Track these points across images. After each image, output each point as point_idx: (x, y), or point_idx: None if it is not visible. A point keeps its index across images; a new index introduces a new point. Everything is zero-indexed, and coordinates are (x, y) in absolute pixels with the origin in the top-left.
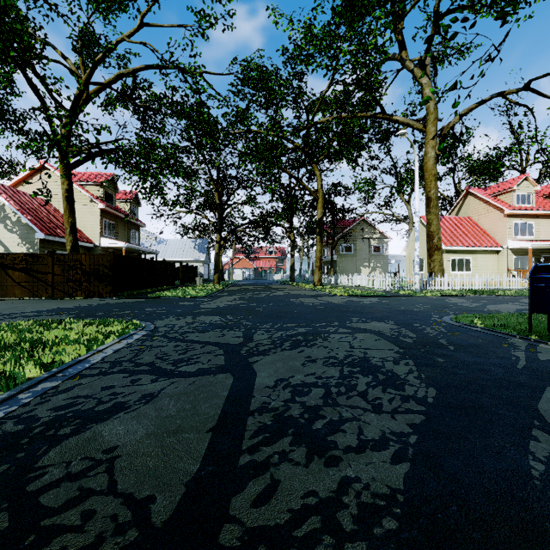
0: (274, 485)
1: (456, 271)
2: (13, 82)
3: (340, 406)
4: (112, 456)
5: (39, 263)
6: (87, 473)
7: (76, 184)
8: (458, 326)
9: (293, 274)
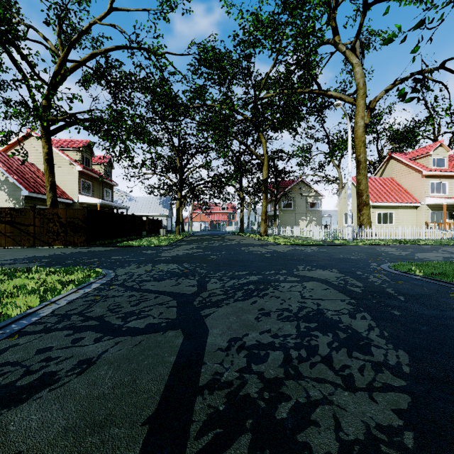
0: None
1: (381, 223)
2: None
3: (305, 378)
4: None
5: (22, 216)
6: None
7: (57, 149)
8: (398, 275)
9: (242, 226)
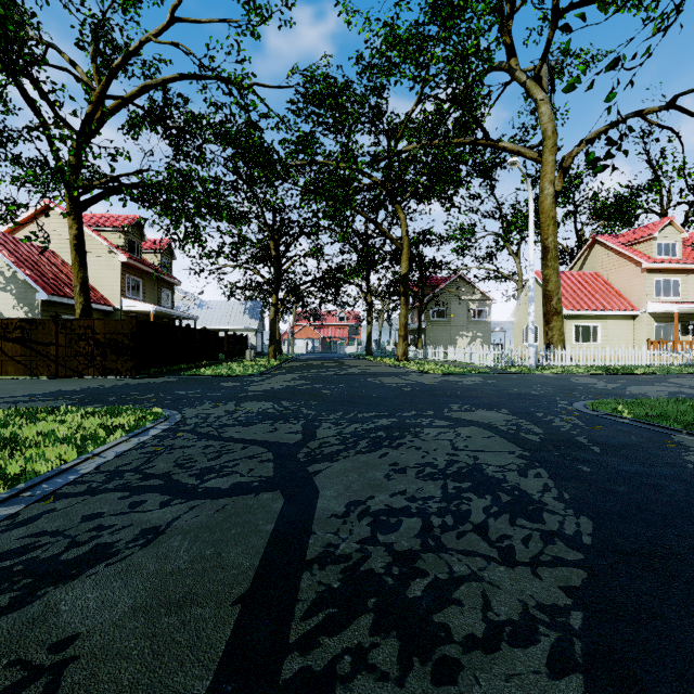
0: None
1: (580, 341)
2: None
3: (448, 551)
4: (62, 659)
5: (38, 331)
6: None
7: (90, 229)
8: (597, 417)
9: (370, 346)
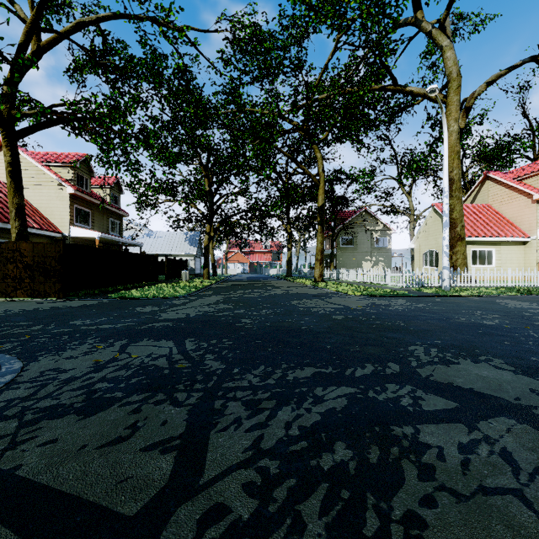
0: None
1: (477, 264)
2: None
3: None
4: None
5: None
6: None
7: (41, 164)
8: None
9: (290, 268)
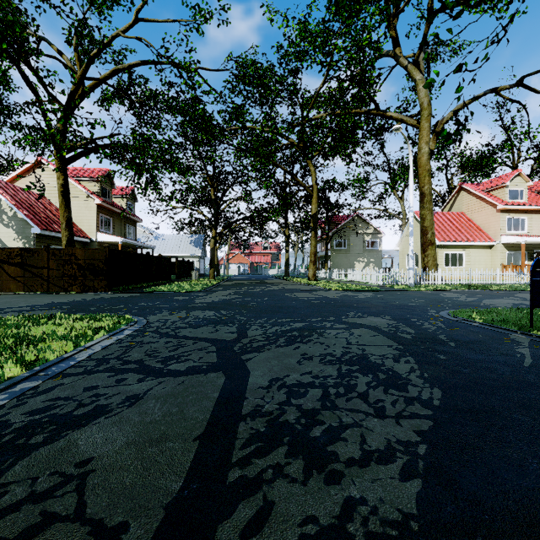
0: (267, 509)
1: (450, 265)
2: (5, 74)
3: (340, 409)
4: (84, 471)
5: (34, 258)
6: (53, 492)
7: (72, 179)
8: (456, 322)
9: (288, 269)
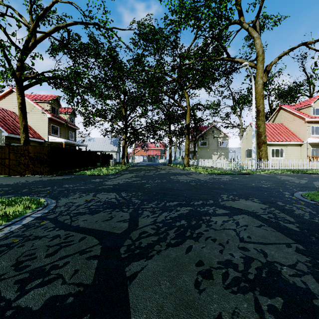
0: None
1: (274, 157)
2: None
3: None
4: None
5: None
6: None
7: (32, 101)
8: (318, 206)
9: (171, 159)
